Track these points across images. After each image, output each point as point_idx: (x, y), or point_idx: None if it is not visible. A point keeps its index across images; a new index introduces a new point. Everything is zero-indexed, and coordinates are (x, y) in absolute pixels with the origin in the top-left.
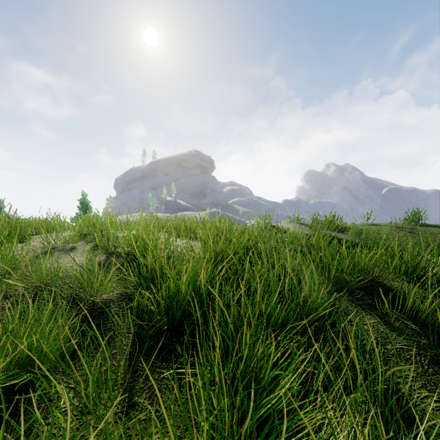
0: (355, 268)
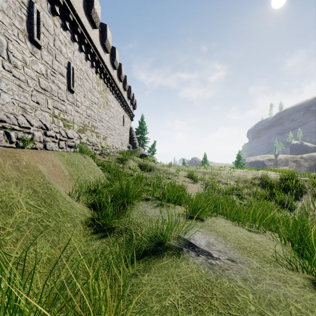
0: None
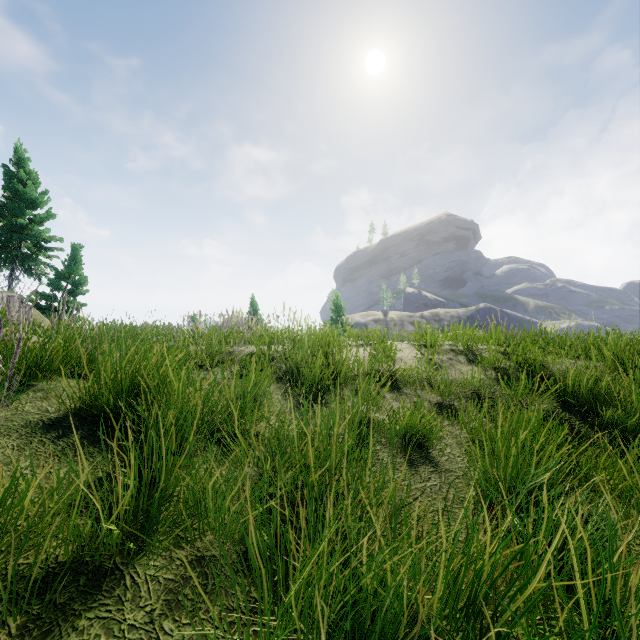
0: None
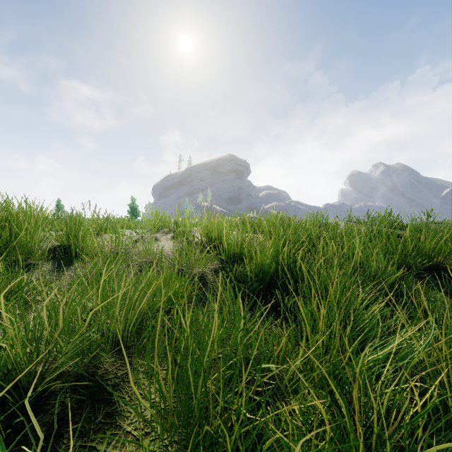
0: (419, 253)
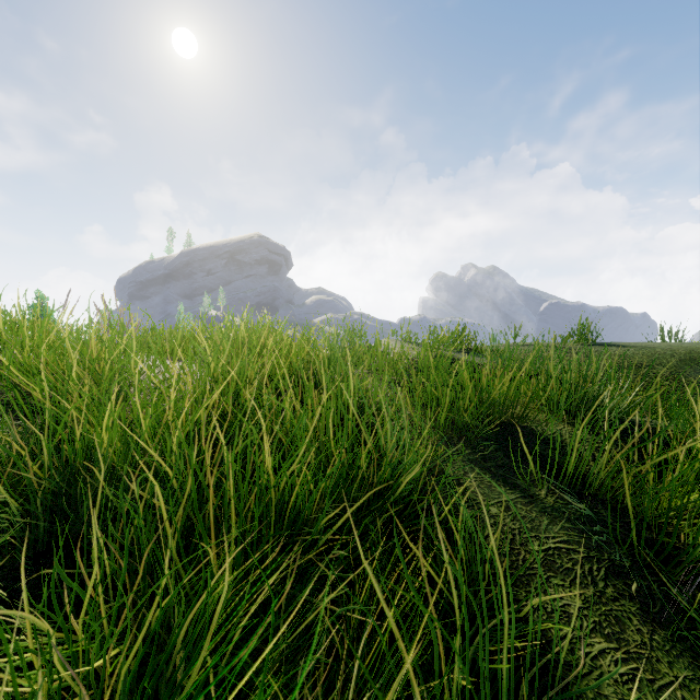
0: (482, 402)
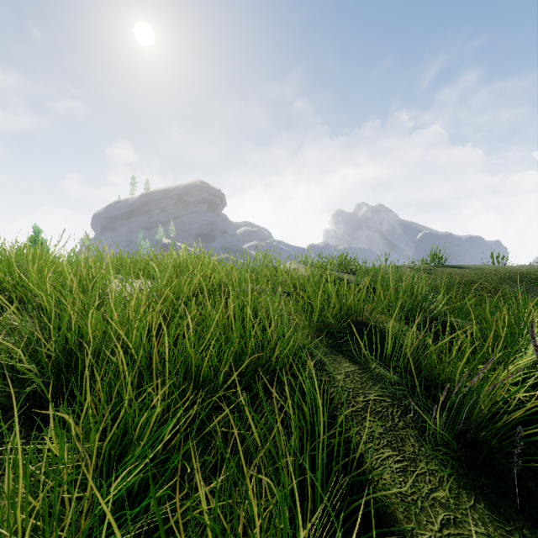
0: (342, 308)
